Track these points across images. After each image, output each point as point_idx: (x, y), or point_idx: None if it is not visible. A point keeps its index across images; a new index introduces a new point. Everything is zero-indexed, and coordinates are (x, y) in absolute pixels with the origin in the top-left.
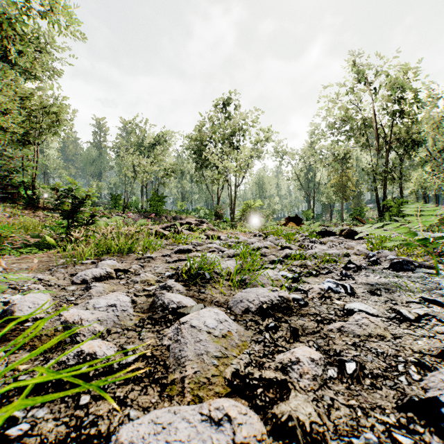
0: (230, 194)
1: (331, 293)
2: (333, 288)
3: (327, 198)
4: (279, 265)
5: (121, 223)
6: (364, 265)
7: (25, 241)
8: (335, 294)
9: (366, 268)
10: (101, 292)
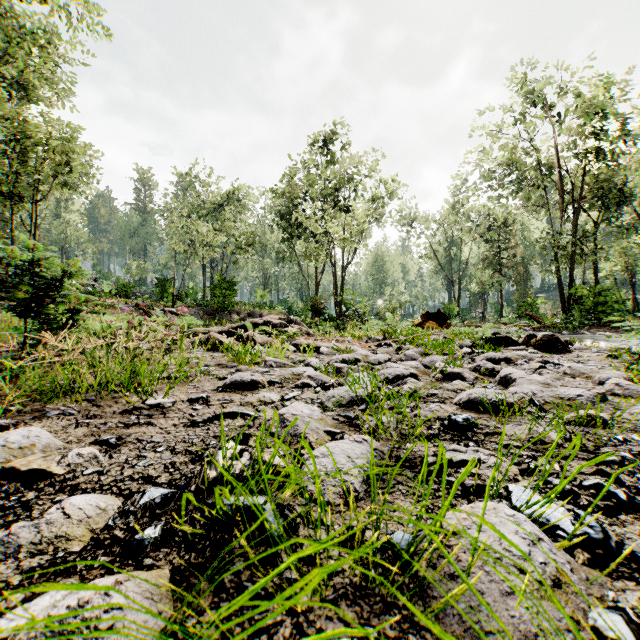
0: (335, 279)
1: None
2: None
3: (480, 285)
4: (487, 452)
5: (124, 326)
6: None
7: None
8: None
9: None
10: None
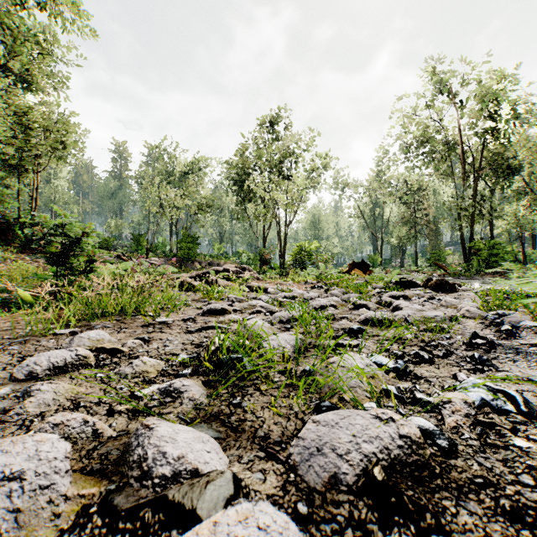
0: (279, 234)
1: (492, 416)
2: (491, 403)
3: (399, 240)
4: (363, 340)
5: (129, 272)
6: (494, 338)
7: (5, 295)
8: (499, 416)
9: (501, 345)
10: (48, 403)
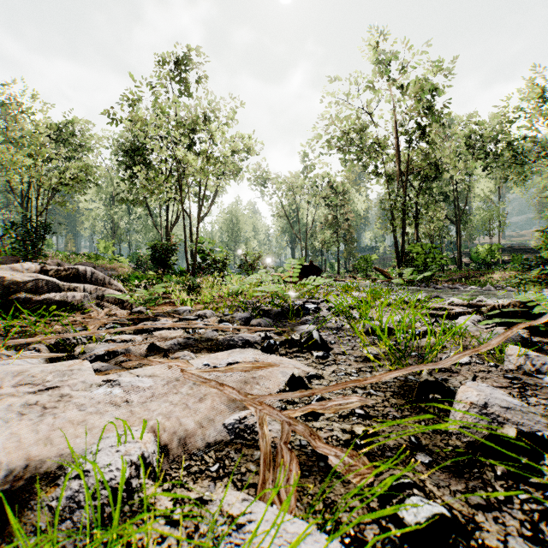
0: (190, 230)
1: None
2: None
3: (323, 243)
4: None
5: None
6: None
7: None
8: None
9: None
10: None
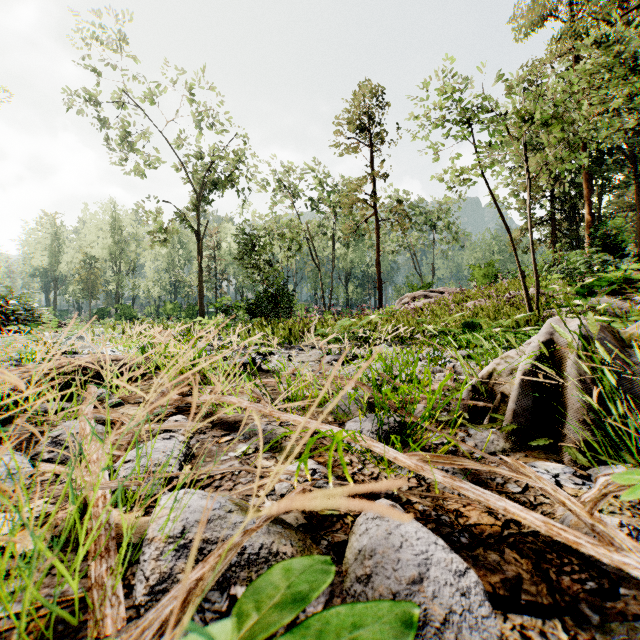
0: None
1: None
2: None
3: (73, 296)
4: None
5: None
6: None
7: None
8: None
9: None
10: None
